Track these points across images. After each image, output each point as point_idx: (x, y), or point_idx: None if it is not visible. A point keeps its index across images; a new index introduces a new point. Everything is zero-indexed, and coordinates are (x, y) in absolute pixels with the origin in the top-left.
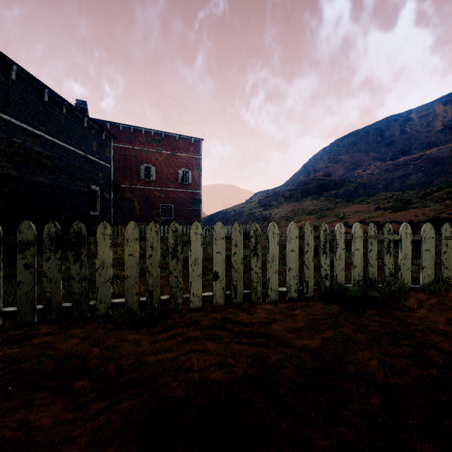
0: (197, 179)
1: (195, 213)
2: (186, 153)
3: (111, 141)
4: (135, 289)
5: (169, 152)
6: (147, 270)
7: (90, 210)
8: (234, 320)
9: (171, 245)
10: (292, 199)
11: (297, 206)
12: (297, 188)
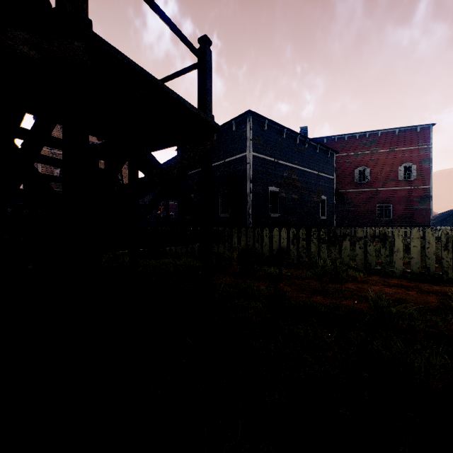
0: (425, 173)
1: (421, 213)
2: (408, 146)
3: (333, 156)
4: (417, 265)
5: (386, 150)
6: (425, 256)
7: (320, 215)
8: None
9: (443, 242)
10: None
11: None
12: None
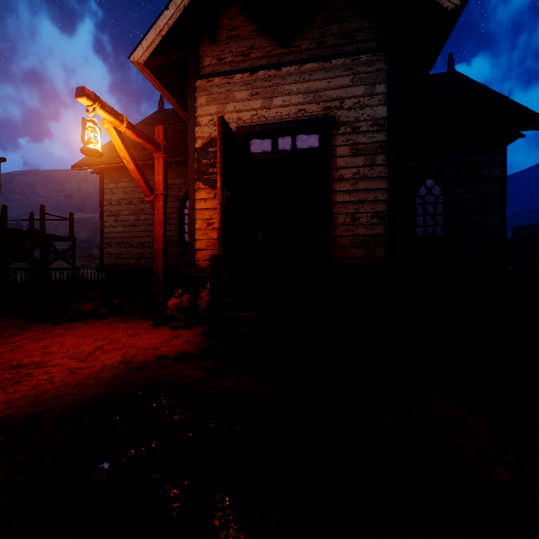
0: None
1: None
2: None
3: None
4: None
5: None
6: None
7: None
8: None
9: None
10: None
11: None
12: None
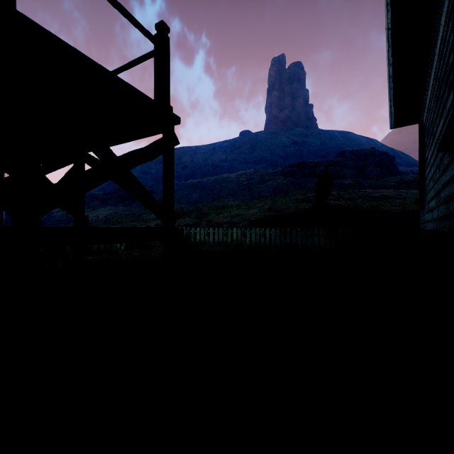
0: None
1: None
2: None
3: None
4: None
5: None
6: None
7: None
8: (110, 252)
9: None
10: (108, 203)
11: (114, 210)
12: (114, 193)
